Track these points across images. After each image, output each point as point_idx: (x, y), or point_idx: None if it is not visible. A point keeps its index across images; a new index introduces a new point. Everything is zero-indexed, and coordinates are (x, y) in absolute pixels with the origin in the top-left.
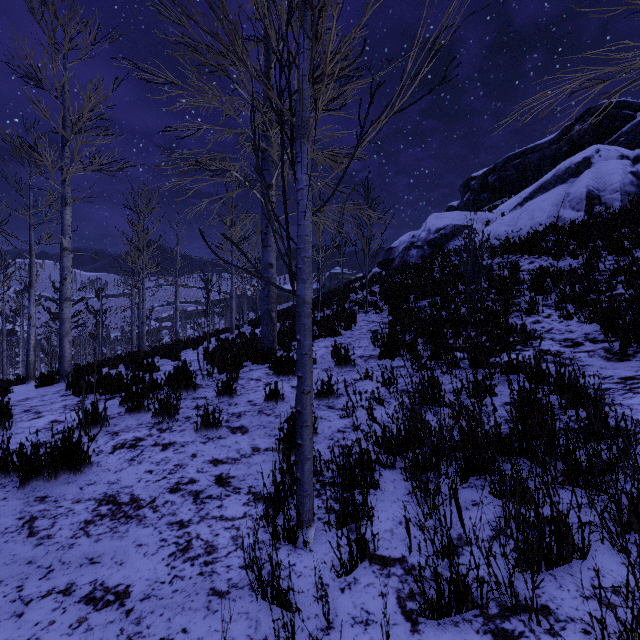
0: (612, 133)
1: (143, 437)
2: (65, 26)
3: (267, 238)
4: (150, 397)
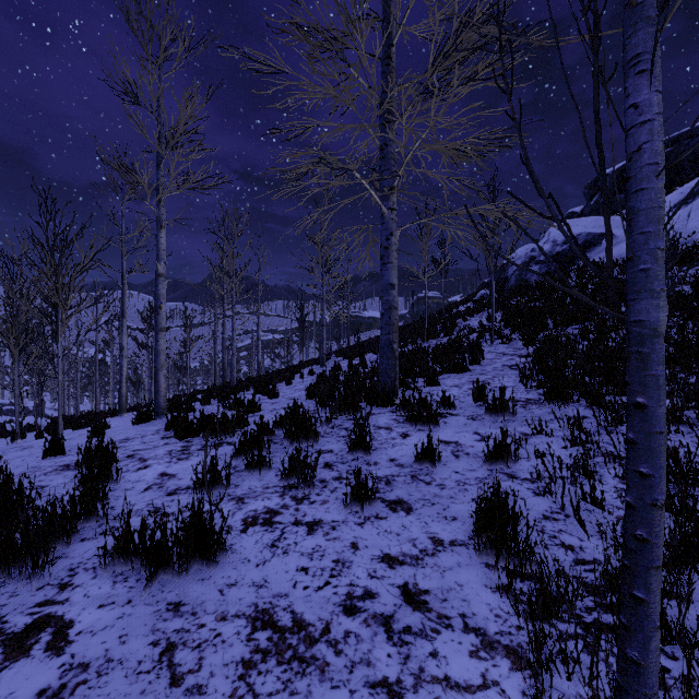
0: None
1: (277, 509)
2: (161, 33)
3: (388, 253)
4: (265, 447)
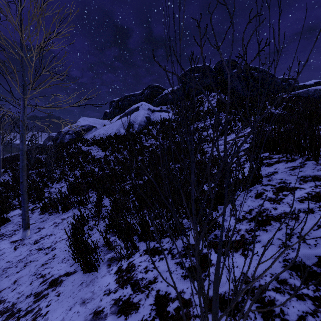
0: (156, 97)
1: None
2: None
3: None
4: None
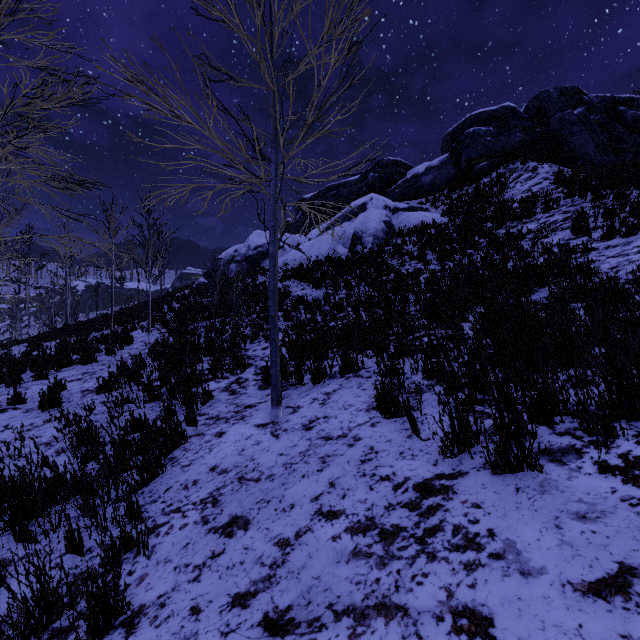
0: (392, 184)
1: None
2: None
3: None
4: None
